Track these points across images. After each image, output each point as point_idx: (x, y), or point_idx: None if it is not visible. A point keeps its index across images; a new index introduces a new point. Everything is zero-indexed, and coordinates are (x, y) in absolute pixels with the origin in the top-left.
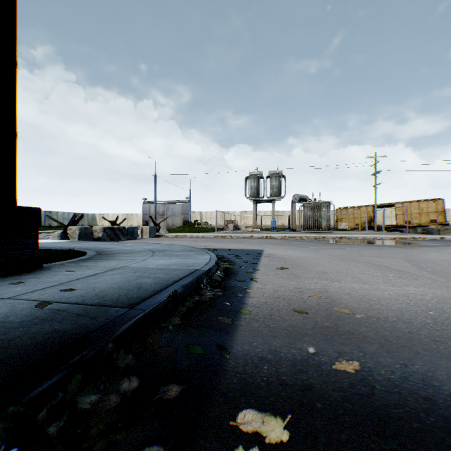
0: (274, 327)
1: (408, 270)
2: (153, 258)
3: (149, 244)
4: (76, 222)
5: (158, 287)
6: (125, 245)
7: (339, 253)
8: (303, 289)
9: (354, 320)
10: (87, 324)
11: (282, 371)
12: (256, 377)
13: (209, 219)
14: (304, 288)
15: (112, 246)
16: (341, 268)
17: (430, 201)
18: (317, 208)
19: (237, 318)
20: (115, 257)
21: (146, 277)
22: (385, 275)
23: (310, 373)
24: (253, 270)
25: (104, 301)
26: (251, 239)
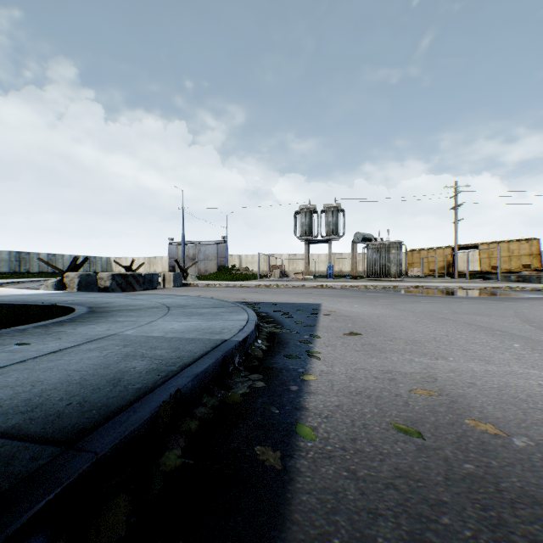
0: (367, 477)
1: (537, 337)
2: (164, 320)
3: (168, 296)
4: (78, 267)
5: (150, 380)
6: (134, 298)
7: (423, 309)
8: (394, 374)
9: (517, 456)
10: None
11: None
12: None
13: (250, 264)
14: (395, 372)
15: (117, 299)
16: (437, 334)
17: (522, 241)
18: (385, 249)
19: (292, 448)
20: (110, 317)
21: (140, 356)
22: (509, 345)
23: None
24: (310, 336)
25: (30, 420)
26: (302, 289)
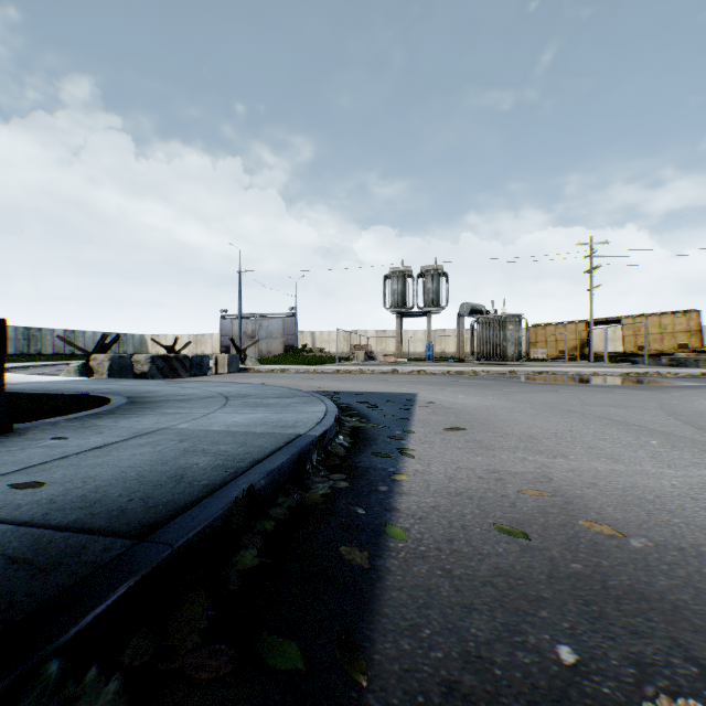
0: (463, 575)
1: (681, 433)
2: (223, 412)
3: (224, 384)
4: (107, 347)
5: (217, 476)
6: (182, 386)
7: (545, 399)
8: (502, 473)
9: (631, 556)
10: (16, 594)
11: None
12: None
13: (326, 343)
14: (503, 472)
15: (160, 387)
16: (559, 429)
17: (677, 314)
18: (499, 325)
19: (381, 548)
20: (156, 409)
21: (201, 452)
22: (645, 442)
23: None
24: (403, 432)
25: (92, 515)
26: (394, 376)
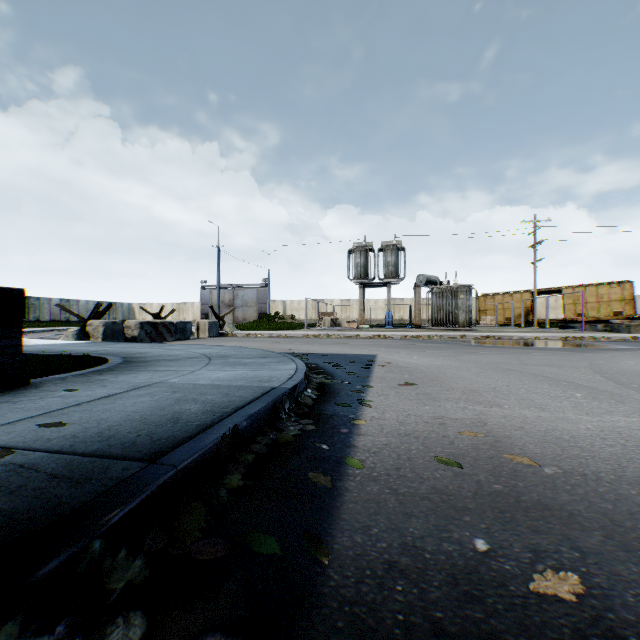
0: (406, 493)
1: (603, 388)
2: (207, 369)
3: (206, 346)
4: (101, 314)
5: (207, 418)
6: (169, 348)
7: (489, 360)
8: (445, 419)
9: (543, 480)
10: (62, 498)
11: (432, 596)
12: (383, 613)
13: (296, 311)
14: (446, 418)
15: (150, 349)
16: (498, 384)
17: (613, 284)
18: (452, 294)
19: (341, 474)
20: (149, 367)
21: (192, 400)
22: (570, 395)
23: (489, 603)
24: (362, 387)
25: (109, 446)
26: (356, 340)
